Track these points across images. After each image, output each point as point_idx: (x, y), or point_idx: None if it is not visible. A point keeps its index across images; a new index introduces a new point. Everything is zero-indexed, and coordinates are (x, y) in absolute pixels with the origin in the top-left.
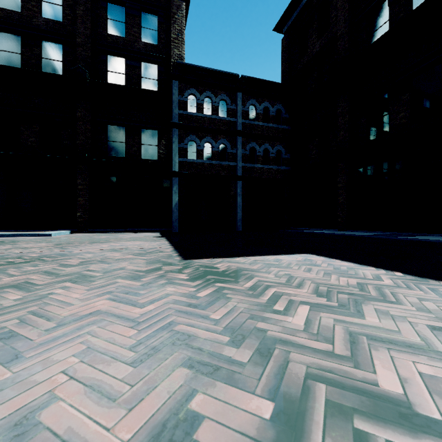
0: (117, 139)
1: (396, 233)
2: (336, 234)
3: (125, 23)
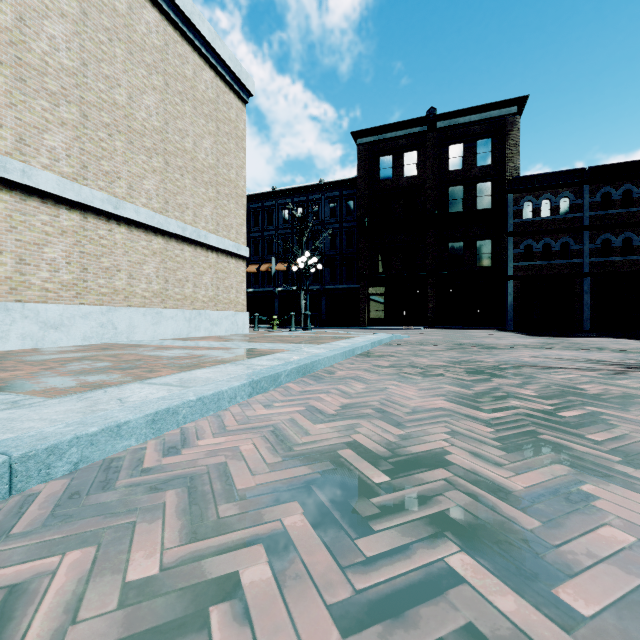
0: (456, 253)
1: None
2: None
3: (462, 156)
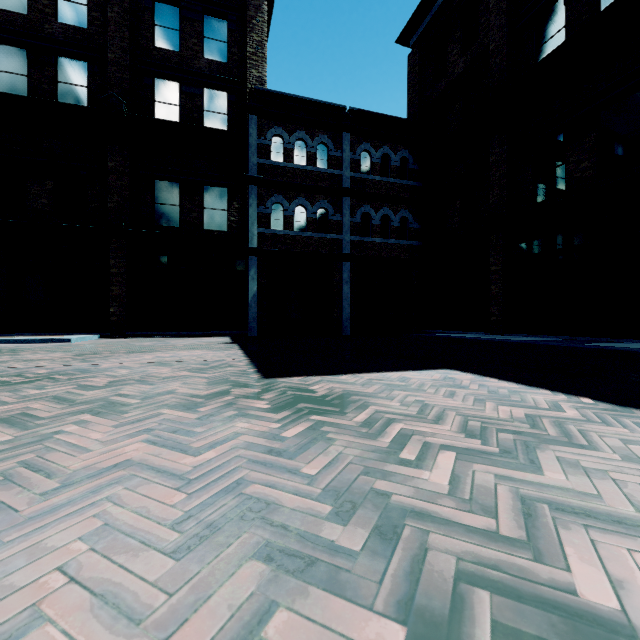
0: (168, 200)
1: (576, 337)
2: (489, 339)
3: (179, 31)
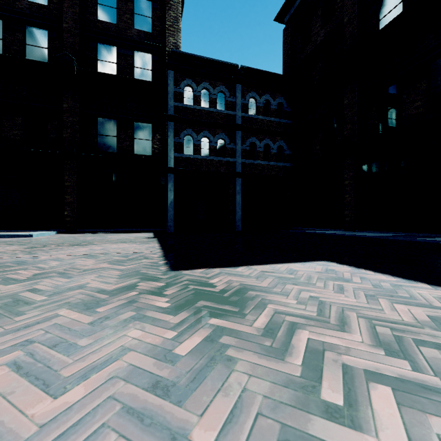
0: (108, 132)
1: (411, 233)
2: (347, 235)
3: (116, 8)
